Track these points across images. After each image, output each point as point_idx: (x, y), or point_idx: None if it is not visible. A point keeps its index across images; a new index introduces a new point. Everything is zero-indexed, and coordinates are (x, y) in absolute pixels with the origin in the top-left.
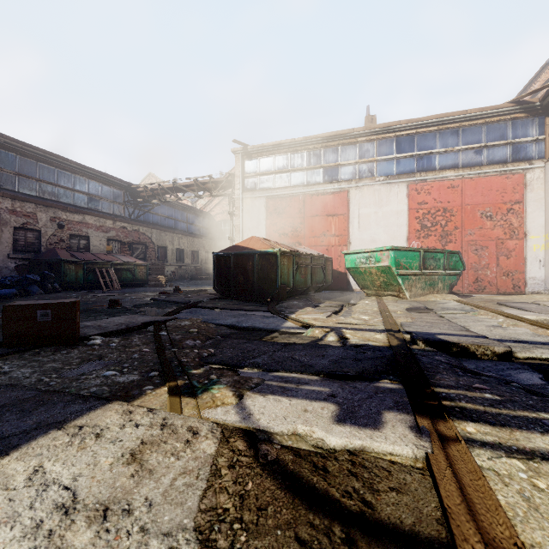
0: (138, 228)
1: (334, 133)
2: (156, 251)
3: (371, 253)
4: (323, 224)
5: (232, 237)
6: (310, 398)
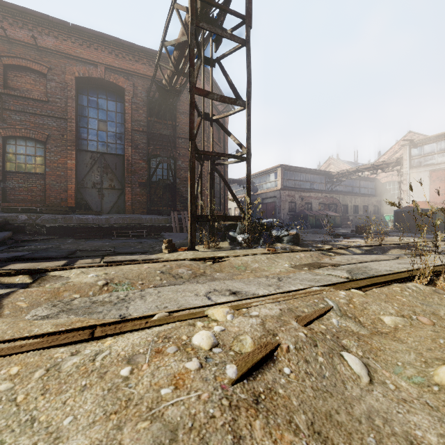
0: (332, 195)
1: None
2: (341, 208)
3: None
4: None
5: (399, 197)
6: None
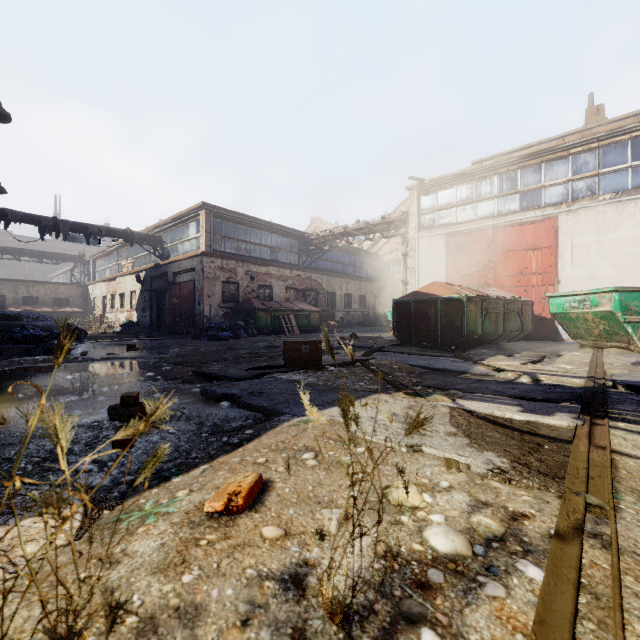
0: (310, 275)
1: (535, 149)
2: (326, 297)
3: (586, 296)
4: (520, 260)
5: (405, 280)
6: (503, 404)
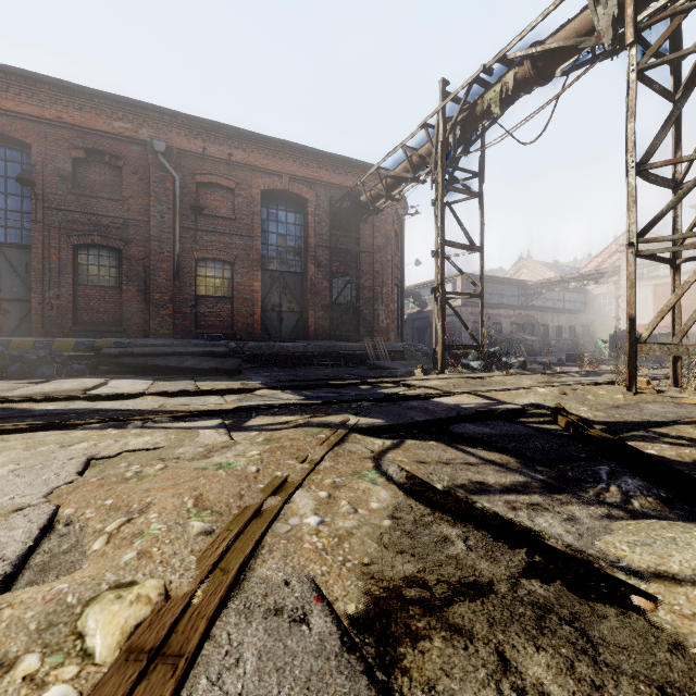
0: (528, 313)
1: None
2: (540, 329)
3: None
4: None
5: (617, 316)
6: None
